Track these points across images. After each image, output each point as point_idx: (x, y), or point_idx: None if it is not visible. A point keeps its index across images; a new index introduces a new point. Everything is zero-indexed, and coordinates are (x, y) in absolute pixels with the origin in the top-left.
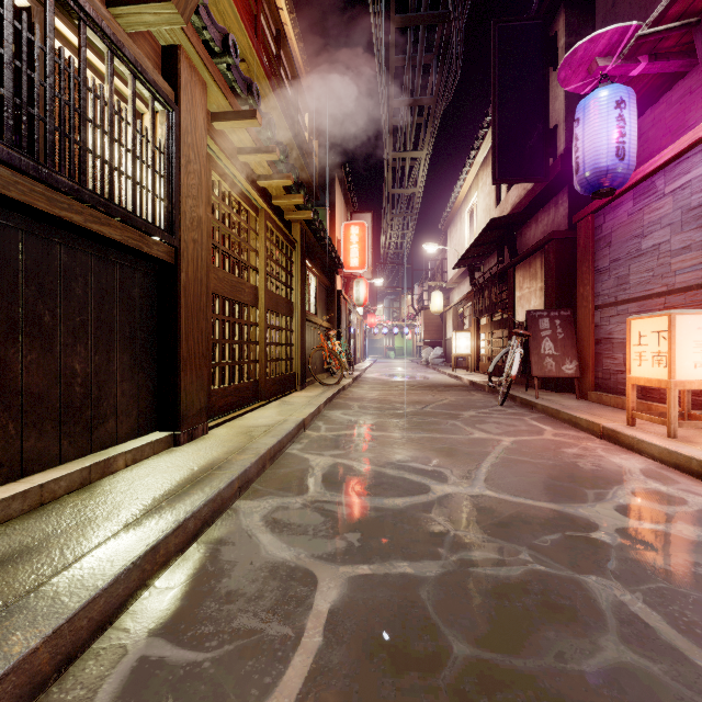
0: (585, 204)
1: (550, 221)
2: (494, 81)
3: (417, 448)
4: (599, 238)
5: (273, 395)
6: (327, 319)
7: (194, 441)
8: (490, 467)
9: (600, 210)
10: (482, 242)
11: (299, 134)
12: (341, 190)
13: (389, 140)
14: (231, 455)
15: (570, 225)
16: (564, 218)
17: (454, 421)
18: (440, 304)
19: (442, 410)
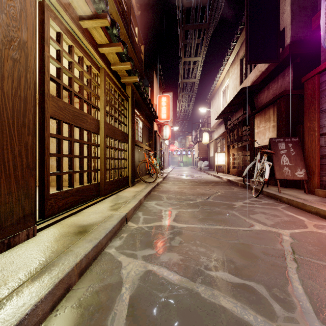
0: (303, 74)
1: (278, 86)
2: (246, 3)
3: (217, 245)
4: (323, 89)
5: (111, 191)
6: (149, 146)
7: (10, 249)
8: (302, 281)
9: (325, 70)
10: (233, 104)
11: (132, 36)
12: (157, 79)
13: (182, 50)
14: (23, 283)
15: (294, 87)
16: (289, 83)
17: (233, 211)
18: (207, 139)
19: (220, 201)
